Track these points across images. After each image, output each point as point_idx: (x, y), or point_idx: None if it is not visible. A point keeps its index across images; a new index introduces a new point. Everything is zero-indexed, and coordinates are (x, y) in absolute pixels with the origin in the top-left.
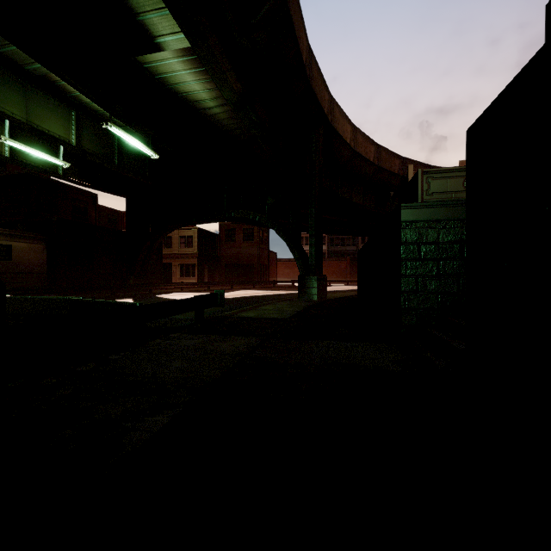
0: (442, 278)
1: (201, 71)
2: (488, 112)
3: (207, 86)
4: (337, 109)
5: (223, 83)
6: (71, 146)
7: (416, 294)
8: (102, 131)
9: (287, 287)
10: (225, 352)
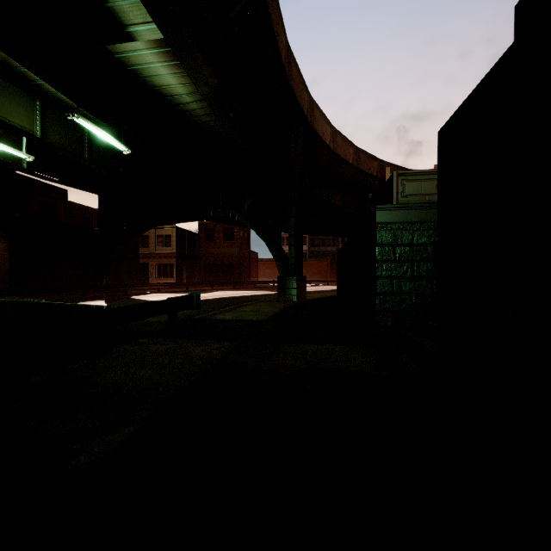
0: (417, 280)
1: (176, 64)
2: (459, 112)
3: (183, 80)
4: (317, 110)
5: (198, 77)
6: (36, 138)
7: (391, 295)
8: (70, 123)
9: (267, 288)
10: (196, 358)
